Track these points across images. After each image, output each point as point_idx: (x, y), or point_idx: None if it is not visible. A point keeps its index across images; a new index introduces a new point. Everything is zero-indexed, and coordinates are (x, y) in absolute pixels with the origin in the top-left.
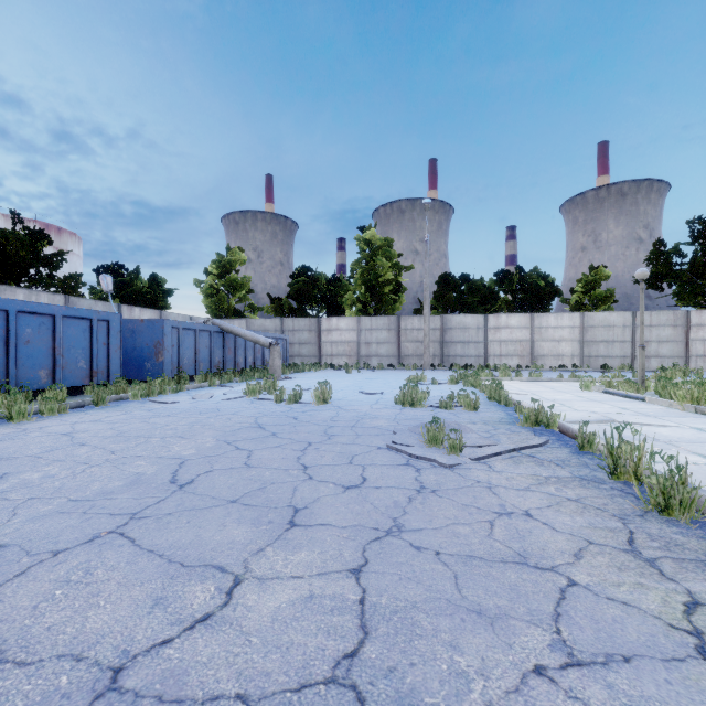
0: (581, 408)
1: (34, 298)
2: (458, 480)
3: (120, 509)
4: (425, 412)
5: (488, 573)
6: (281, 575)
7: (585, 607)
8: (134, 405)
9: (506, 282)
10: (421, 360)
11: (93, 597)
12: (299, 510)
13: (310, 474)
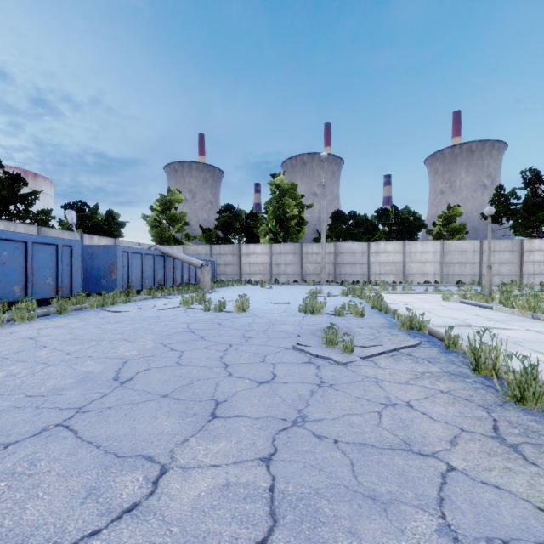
0: (444, 315)
1: (13, 228)
2: (351, 375)
3: (68, 403)
4: (322, 318)
5: (379, 459)
6: (202, 464)
7: (464, 491)
8: (90, 313)
9: (384, 218)
10: (319, 277)
11: (33, 488)
12: (220, 403)
13: (230, 372)
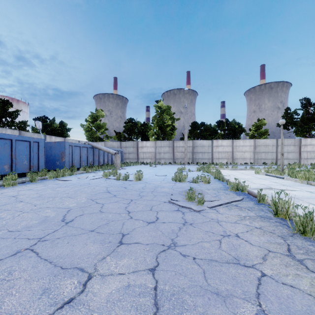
0: (256, 182)
1: (4, 131)
2: (202, 218)
3: (34, 235)
4: (185, 184)
5: (220, 269)
6: (113, 273)
7: (272, 289)
8: (49, 181)
9: (221, 126)
10: (183, 160)
11: (9, 289)
12: (125, 235)
13: (131, 216)
